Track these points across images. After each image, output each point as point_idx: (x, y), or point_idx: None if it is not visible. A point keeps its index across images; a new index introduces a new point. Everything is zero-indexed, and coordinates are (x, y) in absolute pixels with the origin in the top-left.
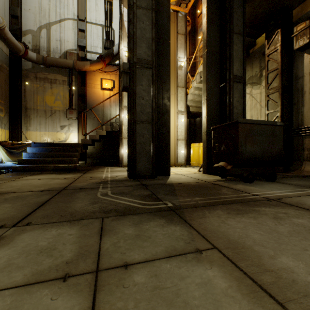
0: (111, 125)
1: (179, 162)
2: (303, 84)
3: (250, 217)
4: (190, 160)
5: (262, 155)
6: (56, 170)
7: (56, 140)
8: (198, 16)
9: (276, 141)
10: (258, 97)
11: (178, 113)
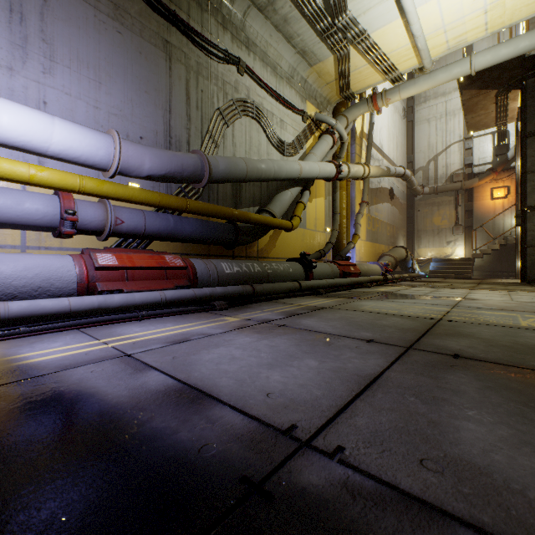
0: (504, 238)
1: None
2: None
3: None
4: None
5: None
6: (456, 278)
7: (442, 254)
8: None
9: None
10: None
11: None
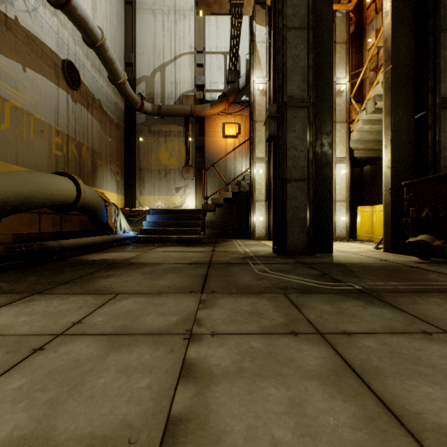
0: (238, 184)
1: (338, 234)
2: None
3: None
4: (352, 231)
5: None
6: (180, 242)
7: (171, 205)
8: (368, 7)
9: None
10: None
11: (336, 162)
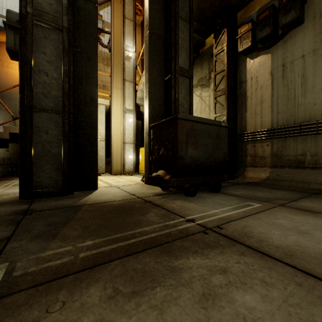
0: None
1: (127, 169)
2: (246, 88)
3: (153, 308)
4: None
5: (206, 161)
6: None
7: None
8: None
9: (221, 145)
10: (207, 100)
11: (126, 112)
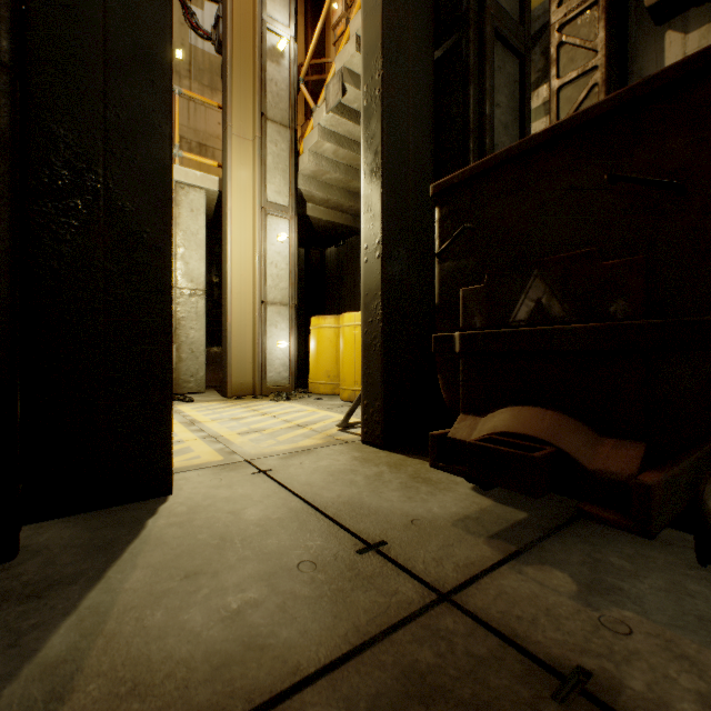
0: None
1: (272, 379)
2: None
3: None
4: (308, 370)
5: None
6: None
7: None
8: None
9: None
10: None
11: (269, 211)
